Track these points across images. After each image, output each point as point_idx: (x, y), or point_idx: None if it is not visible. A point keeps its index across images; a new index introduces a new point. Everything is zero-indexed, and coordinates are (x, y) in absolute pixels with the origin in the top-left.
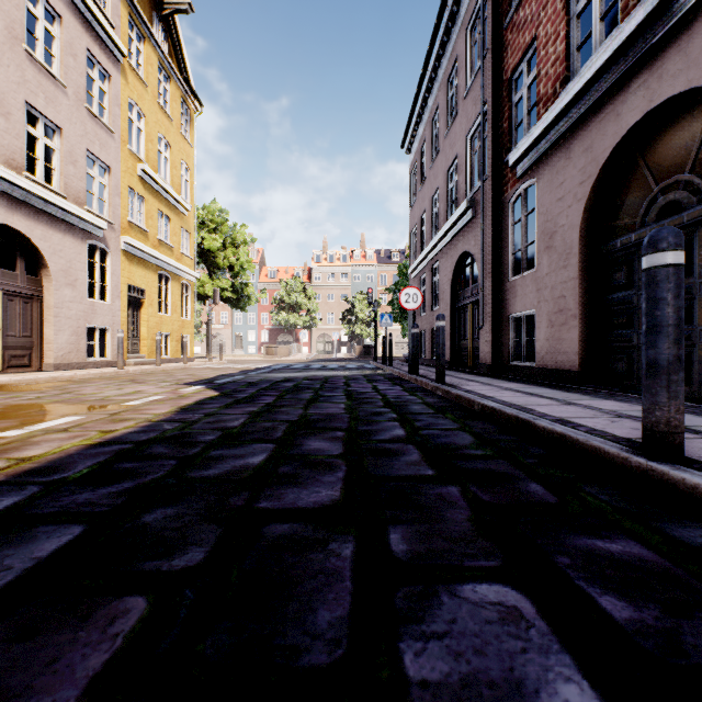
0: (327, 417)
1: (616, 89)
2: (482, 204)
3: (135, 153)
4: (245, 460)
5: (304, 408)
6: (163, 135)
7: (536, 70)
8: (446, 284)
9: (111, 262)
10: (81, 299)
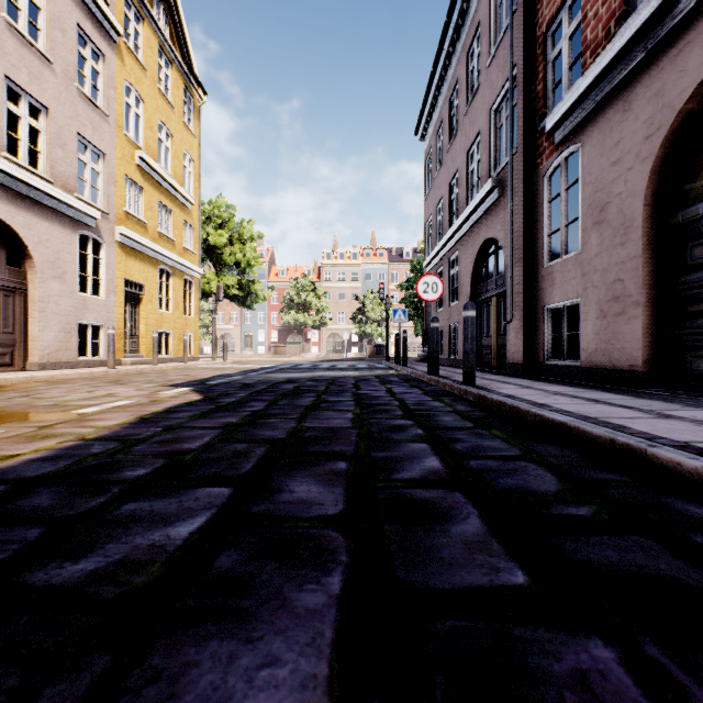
0: (327, 433)
1: (702, 8)
2: (510, 181)
3: (132, 139)
4: (165, 529)
5: (299, 419)
6: (164, 123)
7: (582, 14)
8: (466, 276)
9: (105, 255)
10: (71, 294)
